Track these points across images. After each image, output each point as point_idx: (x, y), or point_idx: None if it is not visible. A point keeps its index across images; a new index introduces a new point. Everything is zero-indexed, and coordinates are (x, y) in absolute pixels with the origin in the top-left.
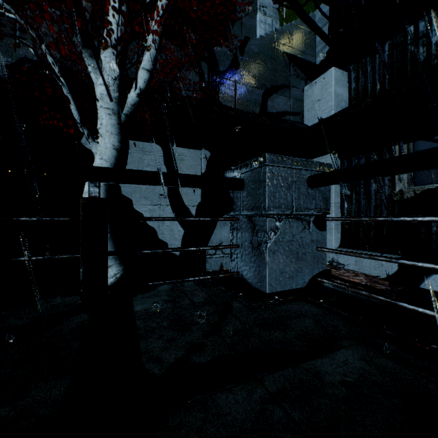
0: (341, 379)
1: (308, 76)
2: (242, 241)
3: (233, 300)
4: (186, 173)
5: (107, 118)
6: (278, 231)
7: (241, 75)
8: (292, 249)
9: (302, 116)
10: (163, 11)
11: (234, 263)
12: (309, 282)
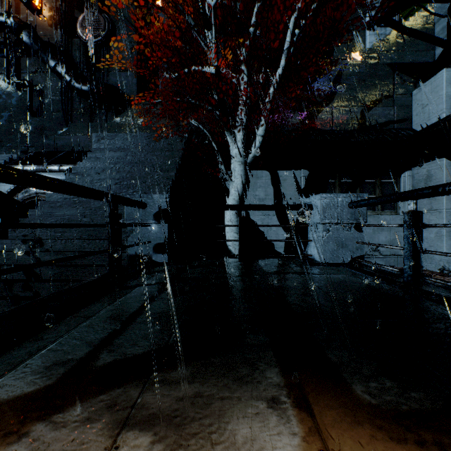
0: (327, 277)
1: (419, 78)
2: (313, 237)
3: (303, 264)
4: (288, 190)
5: (238, 167)
6: (329, 232)
7: (338, 100)
8: (338, 241)
9: (410, 121)
10: (270, 99)
11: (310, 250)
12: (351, 260)
